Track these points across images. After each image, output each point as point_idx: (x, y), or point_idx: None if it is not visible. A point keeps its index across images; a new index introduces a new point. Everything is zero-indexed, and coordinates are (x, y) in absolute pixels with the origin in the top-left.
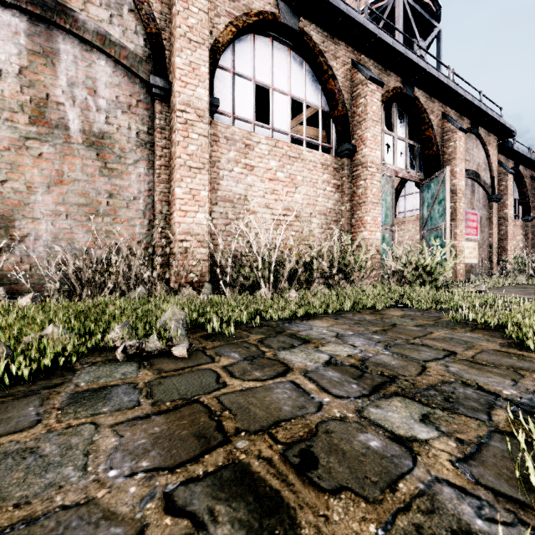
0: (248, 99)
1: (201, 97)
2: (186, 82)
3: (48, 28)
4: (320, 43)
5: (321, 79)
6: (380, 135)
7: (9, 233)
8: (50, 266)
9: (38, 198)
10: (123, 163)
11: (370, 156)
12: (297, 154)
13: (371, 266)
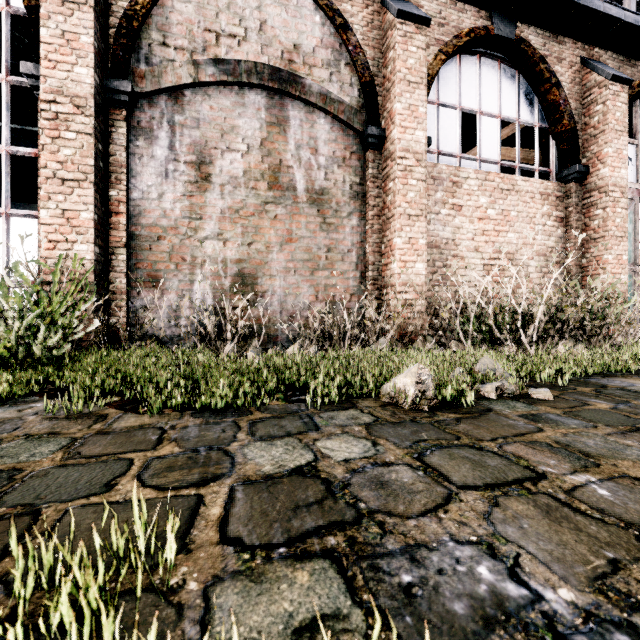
0: (453, 130)
1: (419, 140)
2: (406, 127)
3: (281, 98)
4: (540, 48)
5: (539, 90)
6: (626, 147)
7: (254, 290)
8: (282, 319)
9: (273, 257)
10: (338, 217)
11: (612, 177)
12: (510, 185)
13: (633, 318)
